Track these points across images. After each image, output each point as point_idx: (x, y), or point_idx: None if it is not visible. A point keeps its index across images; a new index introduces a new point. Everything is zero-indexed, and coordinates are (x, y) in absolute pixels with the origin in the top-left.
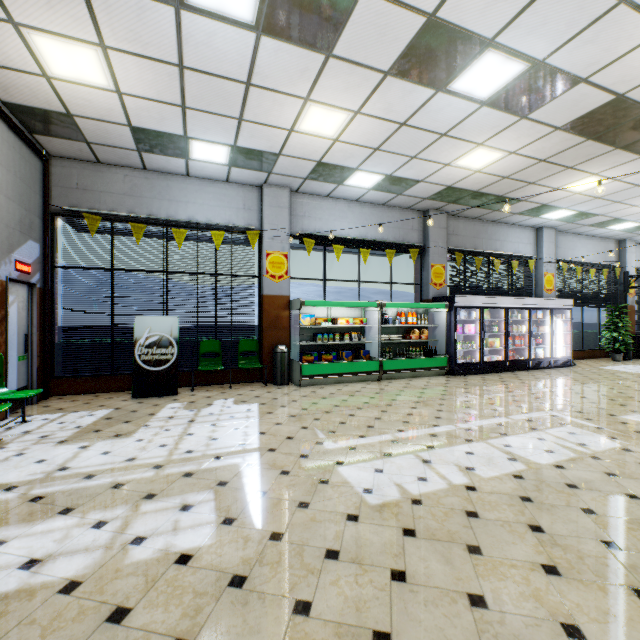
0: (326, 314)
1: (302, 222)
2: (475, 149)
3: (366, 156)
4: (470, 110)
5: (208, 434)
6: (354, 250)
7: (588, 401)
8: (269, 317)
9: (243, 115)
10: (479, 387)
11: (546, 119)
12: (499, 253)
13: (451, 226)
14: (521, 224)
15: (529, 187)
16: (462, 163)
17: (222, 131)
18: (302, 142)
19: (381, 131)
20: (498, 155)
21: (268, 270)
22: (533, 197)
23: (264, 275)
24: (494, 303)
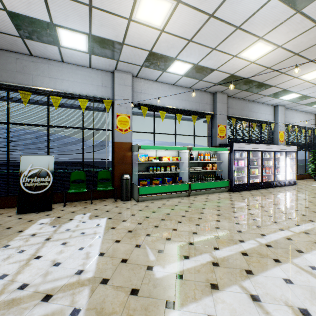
0: (155, 154)
1: (140, 96)
2: (256, 42)
3: (182, 47)
4: (263, 2)
5: (53, 257)
6: (171, 116)
7: None
8: (118, 156)
9: (92, 1)
10: (253, 201)
11: (313, 14)
12: (255, 119)
13: (228, 103)
14: (267, 103)
15: (280, 76)
16: (244, 55)
17: (78, 18)
18: (138, 32)
19: (195, 22)
20: (269, 48)
21: (117, 126)
22: (280, 84)
23: (115, 129)
24: (255, 148)
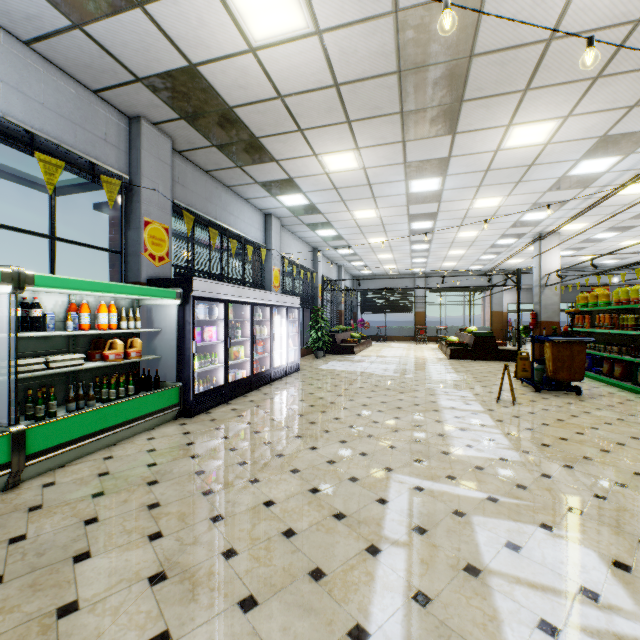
0: None
1: None
2: None
3: None
4: None
5: None
6: None
7: (389, 429)
8: None
9: None
10: (251, 438)
11: None
12: (234, 232)
13: (176, 168)
14: (255, 203)
15: (294, 137)
16: None
17: None
18: None
19: None
20: (300, 22)
21: None
22: (288, 160)
23: None
24: (241, 296)
